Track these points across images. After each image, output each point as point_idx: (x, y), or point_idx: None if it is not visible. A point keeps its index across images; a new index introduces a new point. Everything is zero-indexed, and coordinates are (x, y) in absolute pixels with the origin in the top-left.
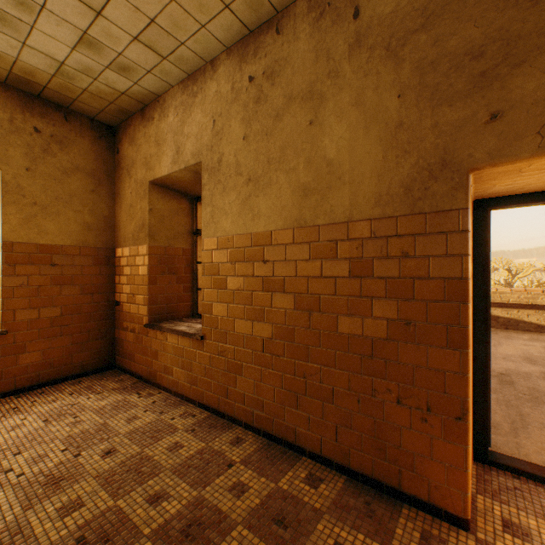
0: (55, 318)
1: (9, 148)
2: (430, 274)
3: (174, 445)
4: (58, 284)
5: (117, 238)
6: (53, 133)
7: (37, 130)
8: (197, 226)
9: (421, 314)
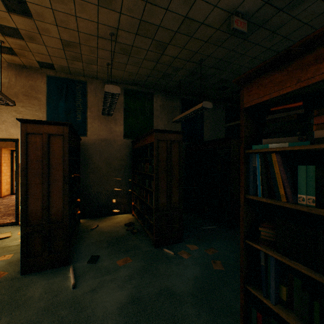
0: None
1: None
2: None
3: None
4: None
5: None
6: None
7: None
8: None
9: None
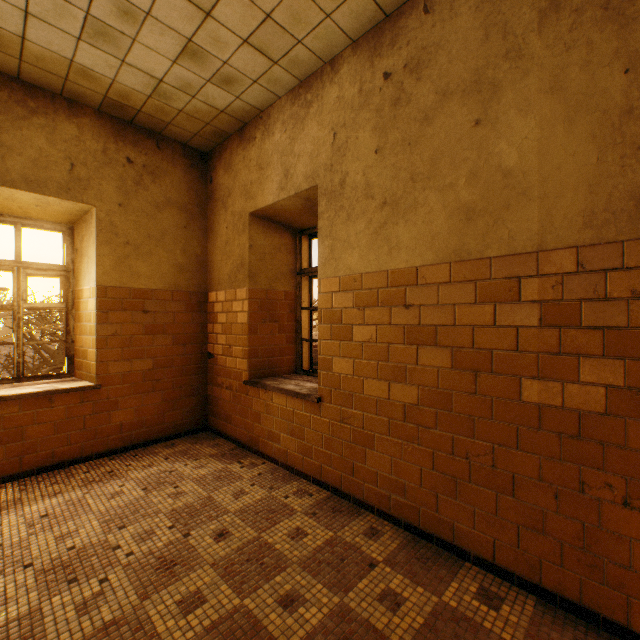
0: (147, 372)
1: (103, 182)
2: None
3: (295, 532)
4: (150, 334)
5: (209, 281)
6: (145, 163)
7: (130, 161)
8: (301, 265)
9: None
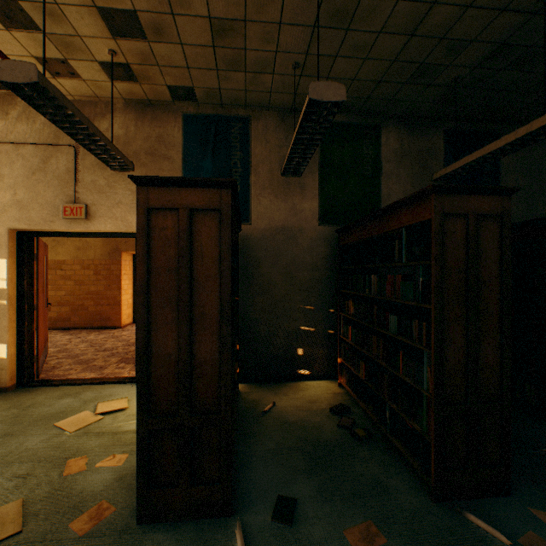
0: None
1: None
2: (114, 274)
3: None
4: None
5: None
6: None
7: None
8: None
9: (112, 283)
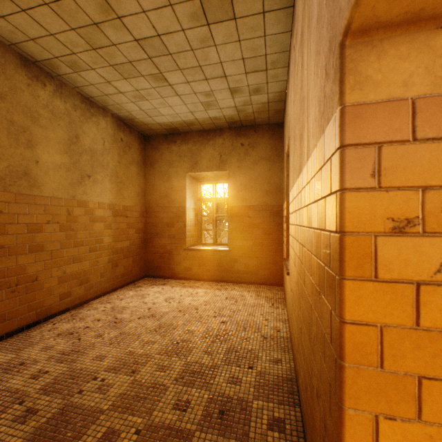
0: (250, 247)
1: (231, 159)
2: (325, 224)
3: (245, 337)
4: (251, 228)
5: (283, 198)
6: (249, 143)
7: (242, 145)
8: None
9: (322, 283)
